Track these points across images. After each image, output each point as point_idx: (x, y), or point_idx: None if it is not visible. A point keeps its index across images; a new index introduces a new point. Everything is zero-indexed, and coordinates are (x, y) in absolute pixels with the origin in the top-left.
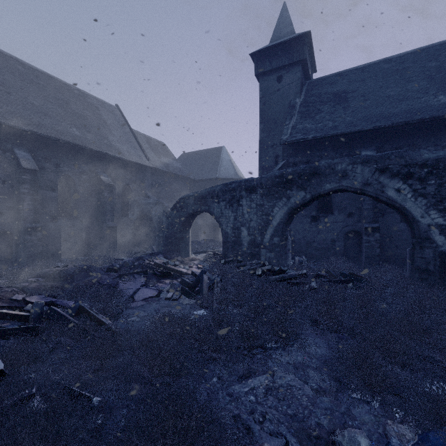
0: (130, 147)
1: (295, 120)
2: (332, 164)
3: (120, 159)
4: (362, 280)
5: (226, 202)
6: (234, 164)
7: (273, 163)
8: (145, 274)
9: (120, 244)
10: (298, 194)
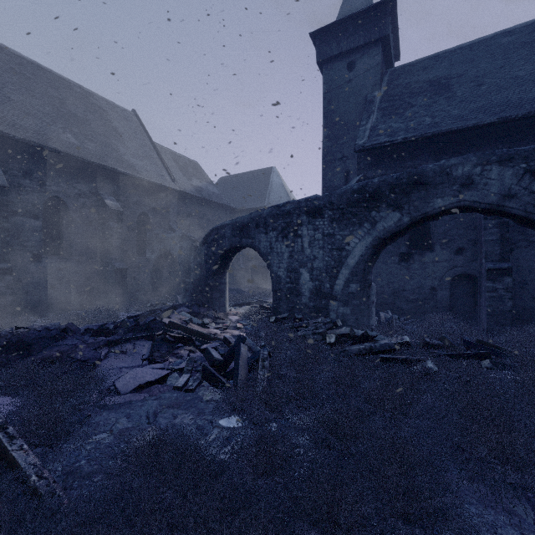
0: (149, 163)
1: (374, 119)
2: (446, 167)
3: (133, 177)
4: (503, 354)
5: (277, 232)
6: (287, 190)
7: (342, 182)
8: (151, 341)
9: (134, 293)
10: (389, 217)
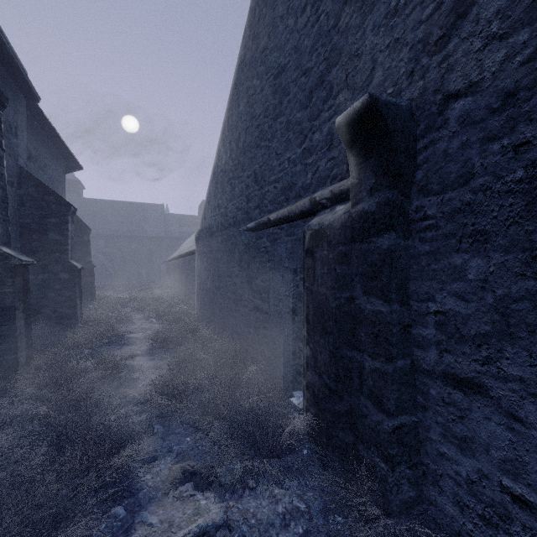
0: None
1: None
2: None
3: None
4: None
5: None
6: None
7: None
8: None
9: None
10: None
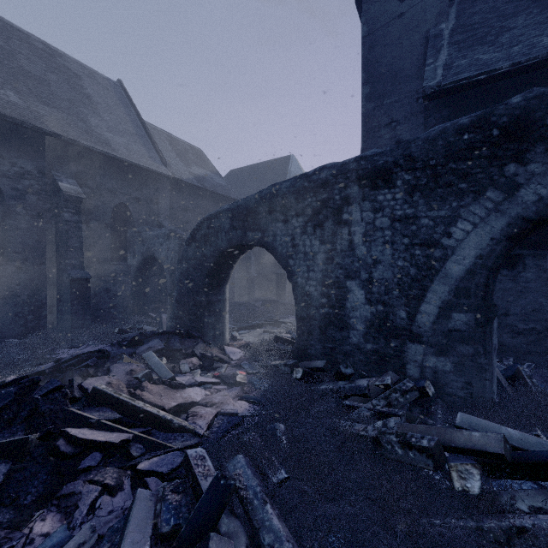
0: (133, 141)
1: (445, 55)
2: None
3: (106, 156)
4: None
5: (304, 218)
6: None
7: None
8: (15, 459)
9: (107, 310)
10: None
